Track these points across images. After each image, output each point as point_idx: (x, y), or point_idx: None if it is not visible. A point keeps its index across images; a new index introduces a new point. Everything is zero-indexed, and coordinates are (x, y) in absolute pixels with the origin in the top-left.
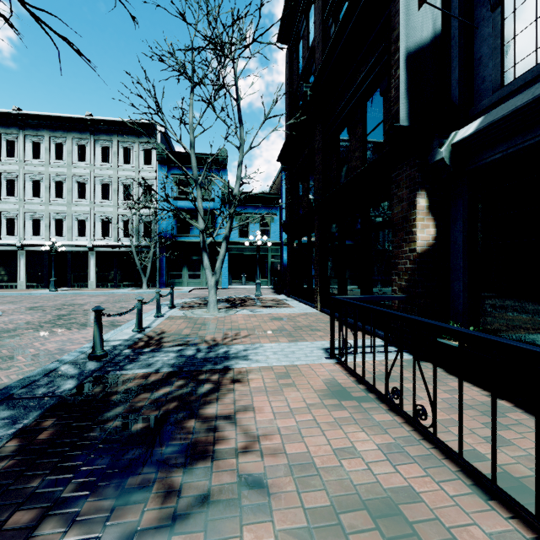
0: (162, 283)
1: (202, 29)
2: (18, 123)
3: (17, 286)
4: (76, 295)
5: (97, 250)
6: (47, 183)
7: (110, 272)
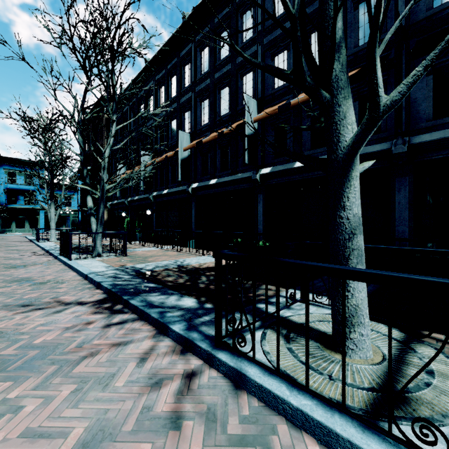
0: None
1: None
2: None
3: None
4: None
5: None
6: None
7: None
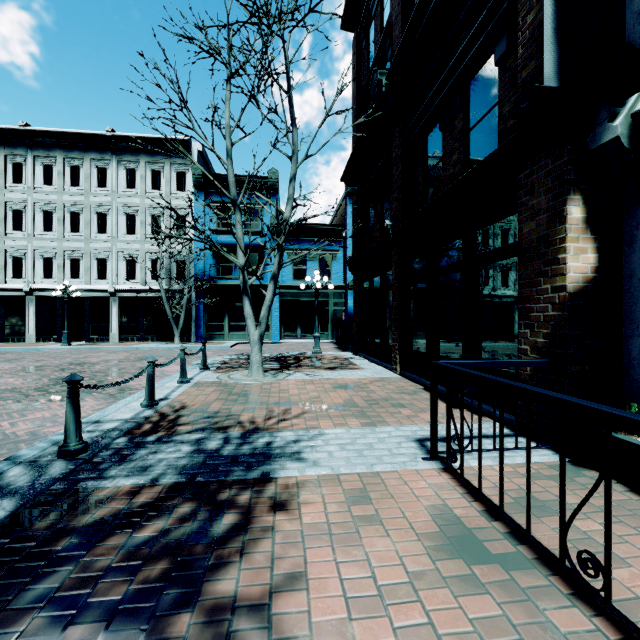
0: (198, 337)
1: None
2: (26, 142)
3: (25, 339)
4: (92, 351)
5: (120, 295)
6: (61, 214)
7: (135, 323)
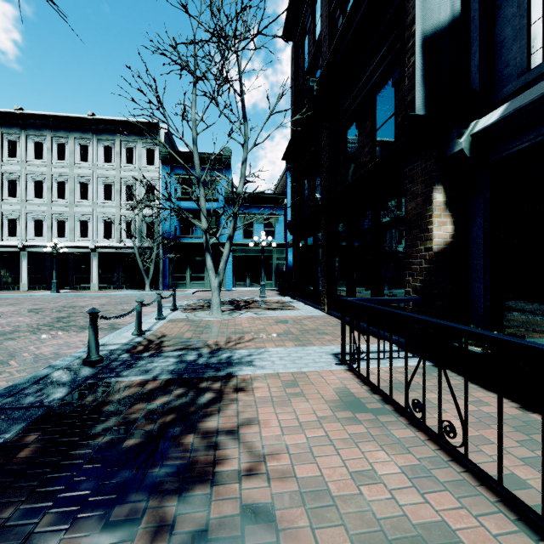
0: (165, 285)
1: (205, 21)
2: (20, 123)
3: (19, 288)
4: (78, 297)
5: (99, 251)
6: (49, 184)
7: (112, 274)
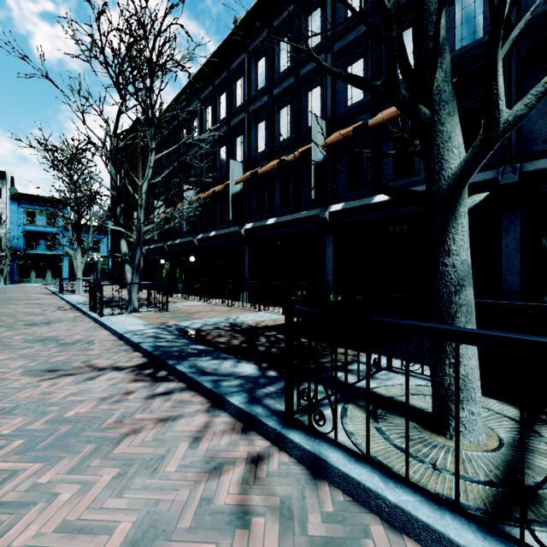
0: (14, 281)
1: None
2: None
3: None
4: None
5: None
6: None
7: None
